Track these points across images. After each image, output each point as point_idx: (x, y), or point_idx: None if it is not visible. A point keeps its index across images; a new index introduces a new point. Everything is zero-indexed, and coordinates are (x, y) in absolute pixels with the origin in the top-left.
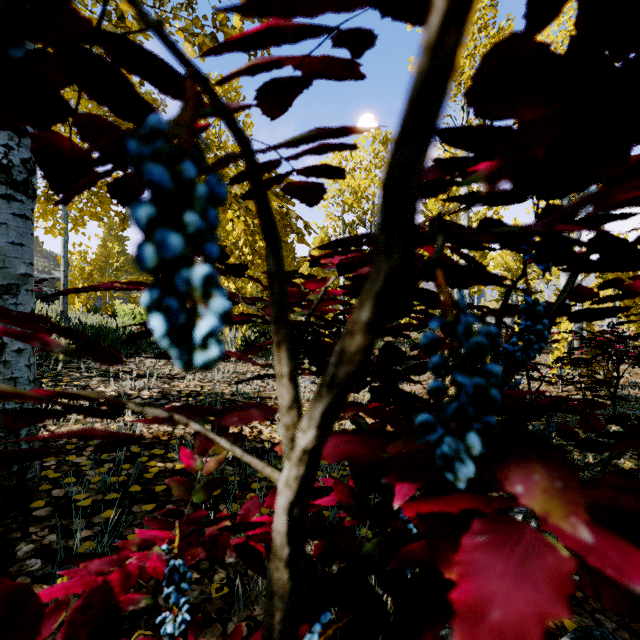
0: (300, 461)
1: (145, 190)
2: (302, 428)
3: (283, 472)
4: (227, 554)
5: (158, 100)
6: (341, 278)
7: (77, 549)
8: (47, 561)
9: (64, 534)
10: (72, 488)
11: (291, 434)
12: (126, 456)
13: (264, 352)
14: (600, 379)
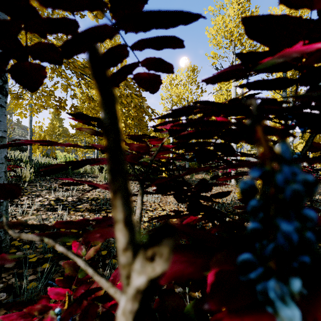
0: (134, 298)
1: (43, 79)
2: (135, 269)
3: (121, 301)
4: (100, 309)
5: None
6: (171, 139)
7: (27, 286)
8: (9, 294)
9: (20, 278)
10: (27, 251)
11: (126, 272)
12: None
13: (132, 177)
14: None
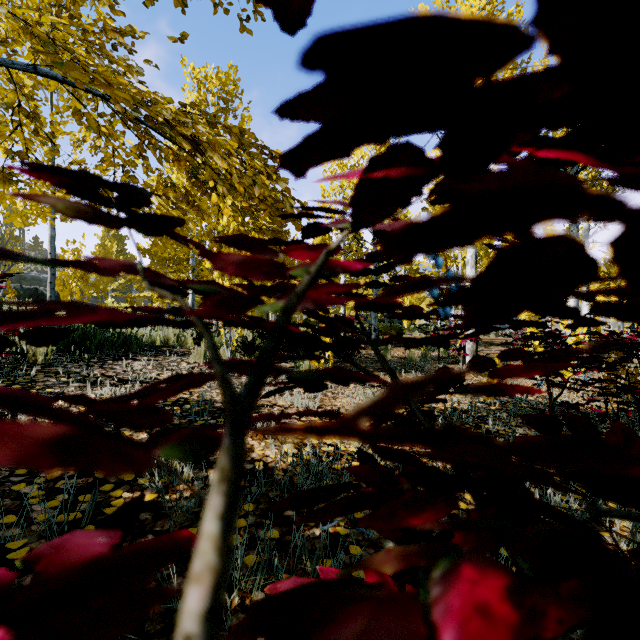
0: None
1: None
2: None
3: None
4: None
5: (133, 67)
6: (342, 277)
7: None
8: None
9: None
10: (8, 531)
11: None
12: (87, 483)
13: None
14: (626, 384)
